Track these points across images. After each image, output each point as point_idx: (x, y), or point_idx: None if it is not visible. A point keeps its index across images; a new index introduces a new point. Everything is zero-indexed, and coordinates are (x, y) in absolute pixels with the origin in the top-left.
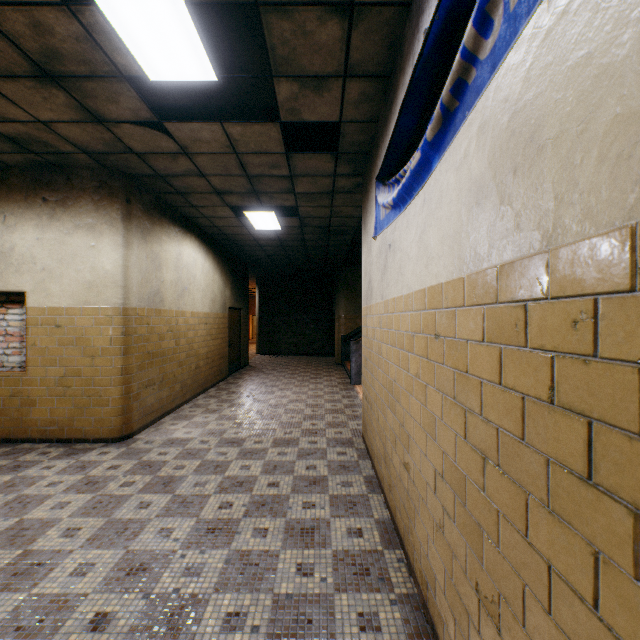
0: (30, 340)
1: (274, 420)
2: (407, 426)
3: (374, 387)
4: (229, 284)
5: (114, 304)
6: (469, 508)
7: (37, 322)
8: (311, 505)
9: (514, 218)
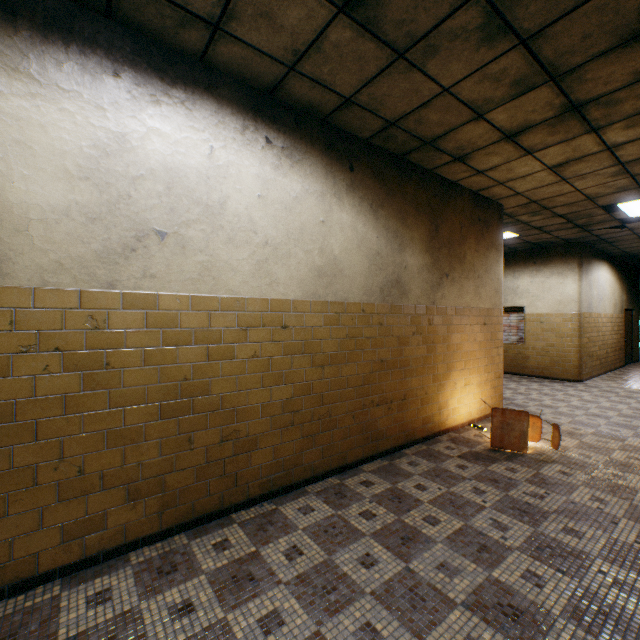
0: (526, 329)
1: None
2: None
3: None
4: (623, 290)
5: (573, 311)
6: None
7: (529, 320)
8: None
9: None
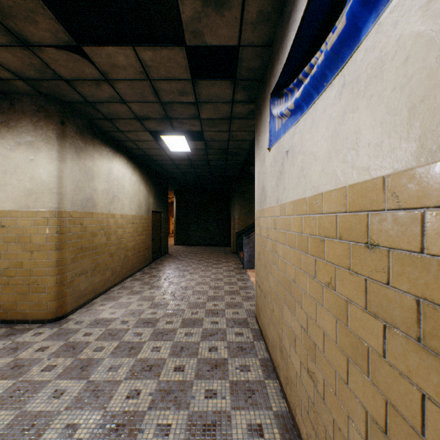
0: None
1: (184, 301)
2: (312, 334)
3: (268, 280)
4: (152, 193)
5: (49, 208)
6: None
7: None
8: (213, 394)
9: None
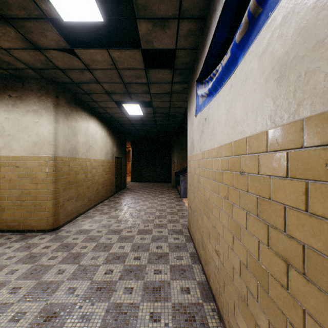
0: (2, 174)
1: (139, 218)
2: (218, 228)
3: (195, 201)
4: (115, 144)
5: (49, 154)
6: (272, 296)
7: (5, 164)
8: (159, 272)
9: (324, 77)
